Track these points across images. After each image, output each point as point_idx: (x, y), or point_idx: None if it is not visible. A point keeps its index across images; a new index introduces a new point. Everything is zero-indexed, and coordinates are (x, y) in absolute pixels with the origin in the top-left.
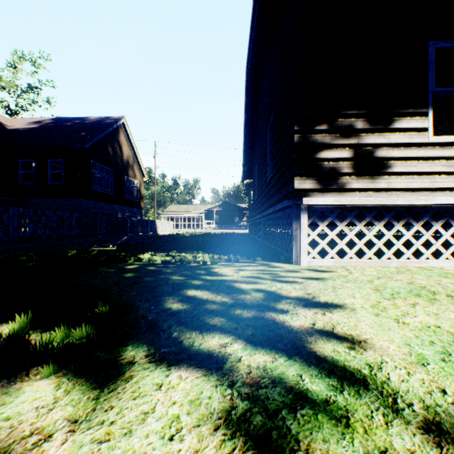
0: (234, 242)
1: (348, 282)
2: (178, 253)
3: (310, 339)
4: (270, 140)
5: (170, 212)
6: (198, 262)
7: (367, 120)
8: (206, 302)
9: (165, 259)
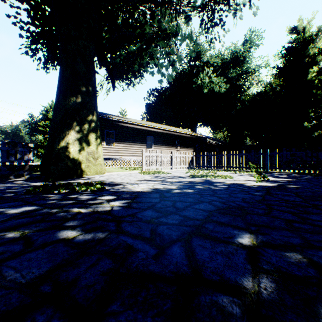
0: None
1: None
2: None
3: None
4: None
5: None
6: None
7: None
8: None
9: None
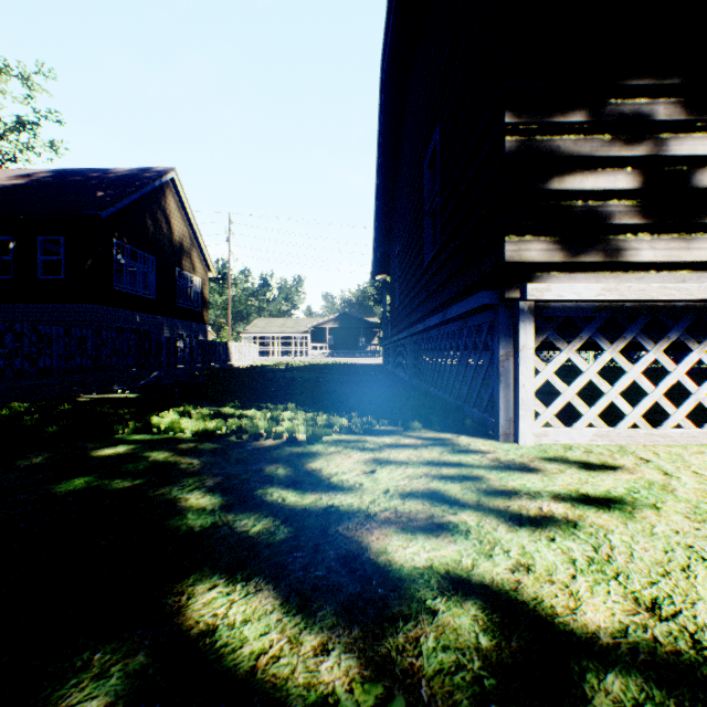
0: (359, 381)
1: None
2: (241, 410)
3: None
4: (429, 187)
5: (256, 330)
6: (279, 436)
7: (675, 101)
8: None
9: (205, 426)
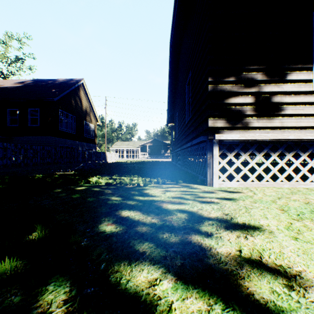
0: (161, 168)
1: (256, 202)
2: (119, 177)
3: (242, 273)
4: (188, 92)
5: (116, 146)
6: (134, 184)
7: (265, 73)
8: (137, 224)
9: (108, 181)
